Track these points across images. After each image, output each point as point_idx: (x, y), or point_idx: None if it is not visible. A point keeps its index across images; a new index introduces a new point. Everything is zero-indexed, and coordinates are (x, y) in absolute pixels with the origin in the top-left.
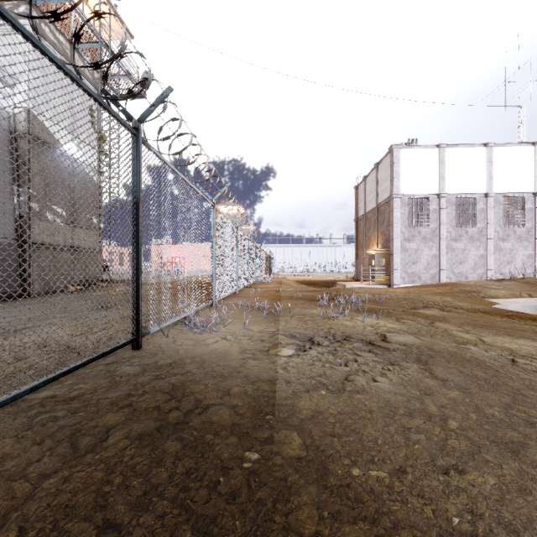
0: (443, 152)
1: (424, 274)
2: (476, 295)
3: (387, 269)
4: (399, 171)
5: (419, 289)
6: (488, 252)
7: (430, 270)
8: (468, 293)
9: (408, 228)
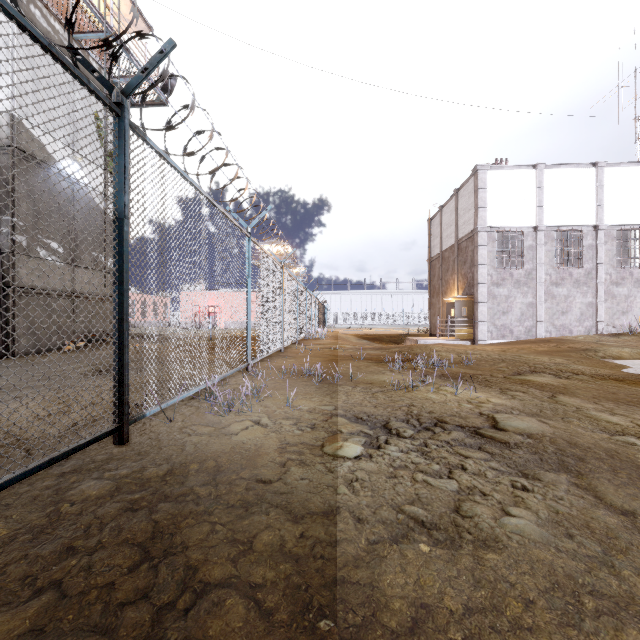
0: (541, 174)
1: (517, 327)
2: (593, 355)
3: (470, 321)
4: (486, 198)
5: (515, 346)
6: (598, 299)
7: (524, 322)
8: (582, 352)
9: (496, 270)
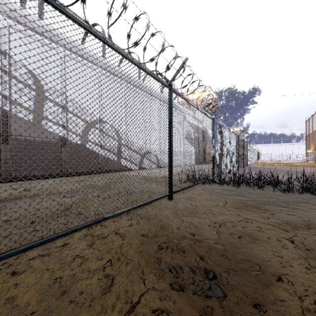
0: None
1: None
2: None
3: (314, 158)
4: None
5: None
6: None
7: None
8: None
9: None
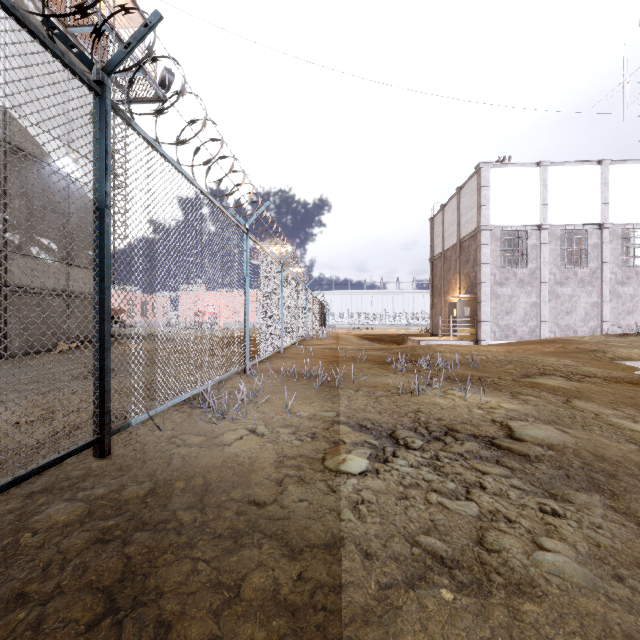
0: (545, 171)
1: (520, 328)
2: (601, 356)
3: (473, 321)
4: (489, 196)
5: (520, 346)
6: (603, 299)
7: (528, 322)
8: (590, 353)
9: (500, 269)
